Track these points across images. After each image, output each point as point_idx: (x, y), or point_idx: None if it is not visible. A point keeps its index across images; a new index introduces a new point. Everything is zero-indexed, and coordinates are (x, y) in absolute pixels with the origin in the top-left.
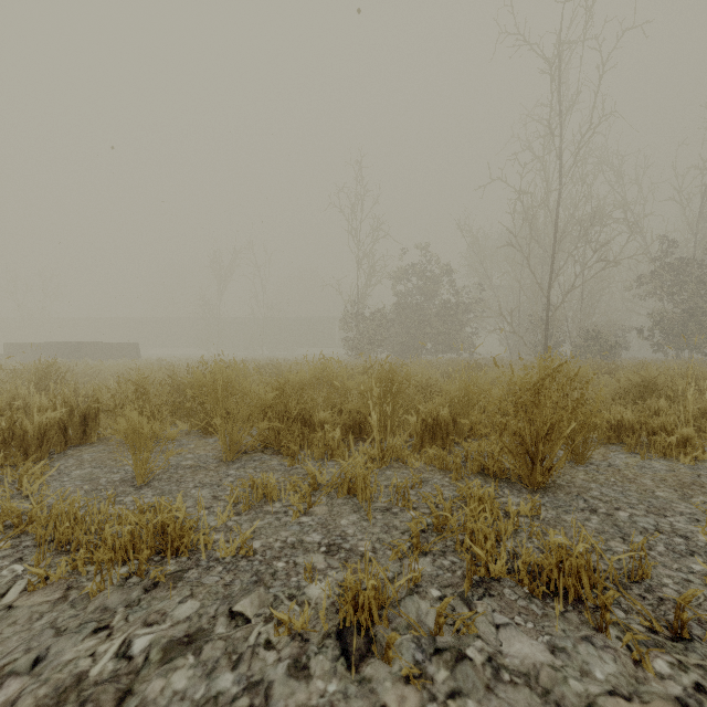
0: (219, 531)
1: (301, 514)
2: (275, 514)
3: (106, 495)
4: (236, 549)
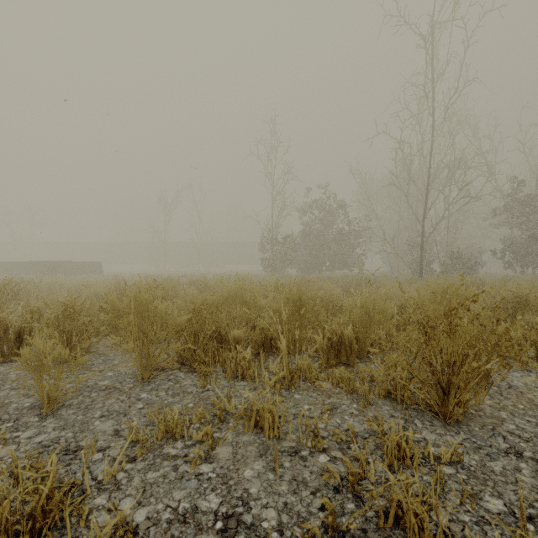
0: (104, 491)
1: (201, 459)
2: (174, 459)
3: (5, 428)
4: (115, 525)
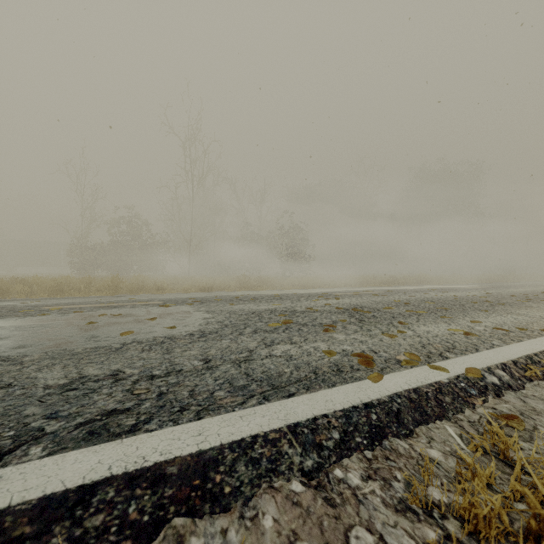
0: None
1: None
2: None
3: None
4: None
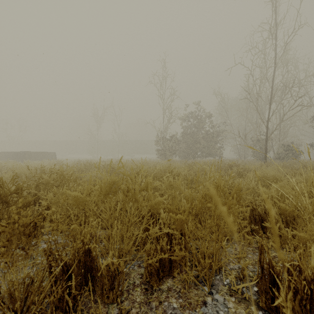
0: None
1: None
2: None
3: None
4: None
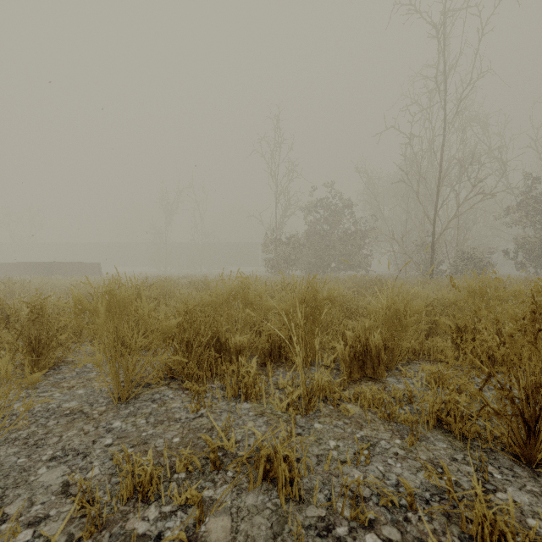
0: None
1: None
2: None
3: None
4: None
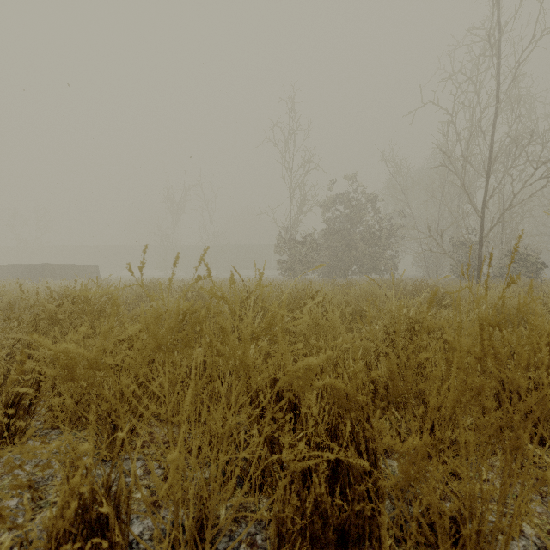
0: None
1: None
2: None
3: None
4: None
